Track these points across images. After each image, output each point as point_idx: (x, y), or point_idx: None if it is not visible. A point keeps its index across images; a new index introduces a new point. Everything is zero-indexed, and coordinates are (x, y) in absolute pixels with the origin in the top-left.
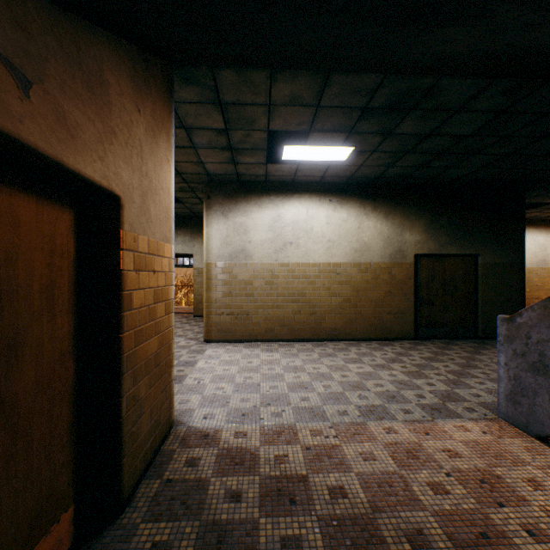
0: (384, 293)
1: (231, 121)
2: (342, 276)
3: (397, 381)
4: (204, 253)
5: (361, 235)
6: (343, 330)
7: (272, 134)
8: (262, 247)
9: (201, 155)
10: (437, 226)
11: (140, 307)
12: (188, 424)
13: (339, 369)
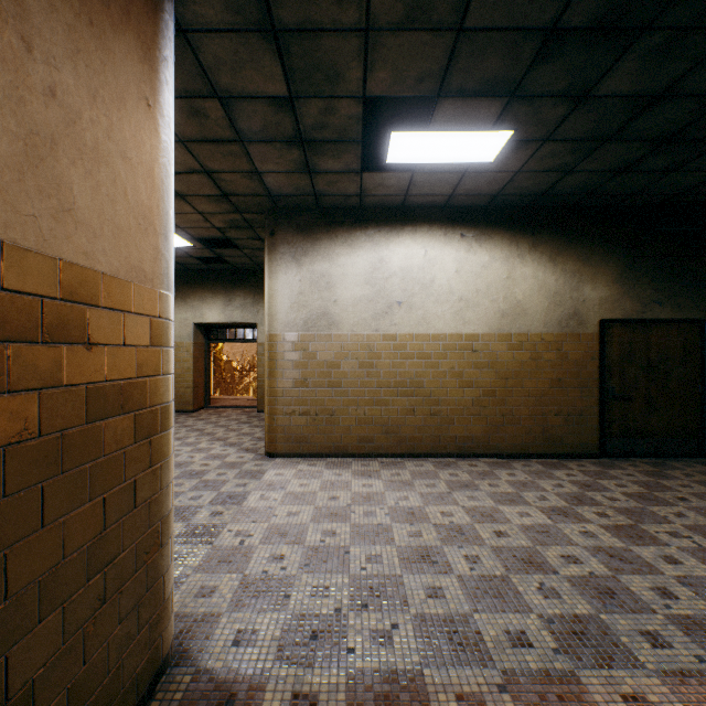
0: (549, 382)
1: (298, 77)
2: (481, 354)
3: (603, 549)
4: (266, 319)
5: (512, 289)
6: (482, 440)
7: (371, 118)
8: (354, 309)
9: (254, 158)
10: (638, 274)
11: (15, 440)
12: (198, 663)
13: (487, 518)
